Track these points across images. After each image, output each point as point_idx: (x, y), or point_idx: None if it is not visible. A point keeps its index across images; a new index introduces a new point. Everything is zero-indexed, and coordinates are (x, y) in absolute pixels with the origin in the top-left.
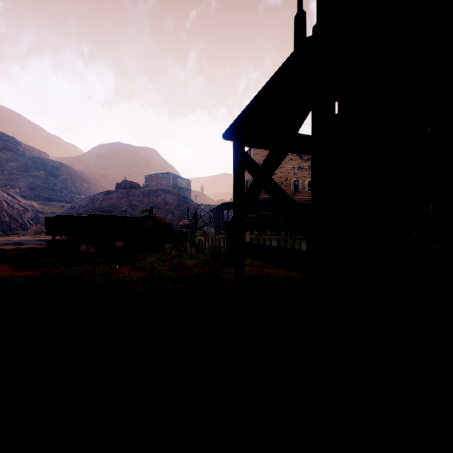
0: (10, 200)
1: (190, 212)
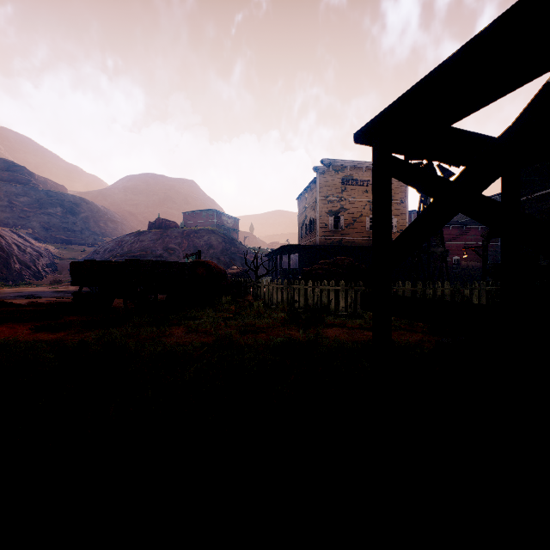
0: (22, 243)
1: (240, 257)
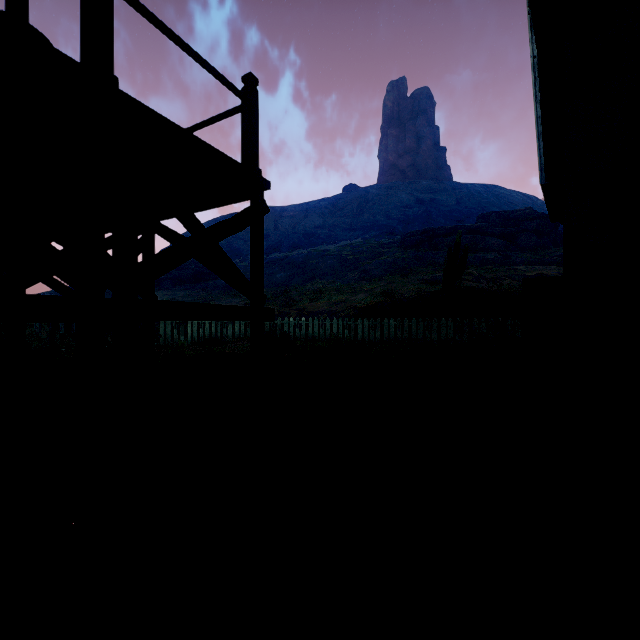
0: None
1: None
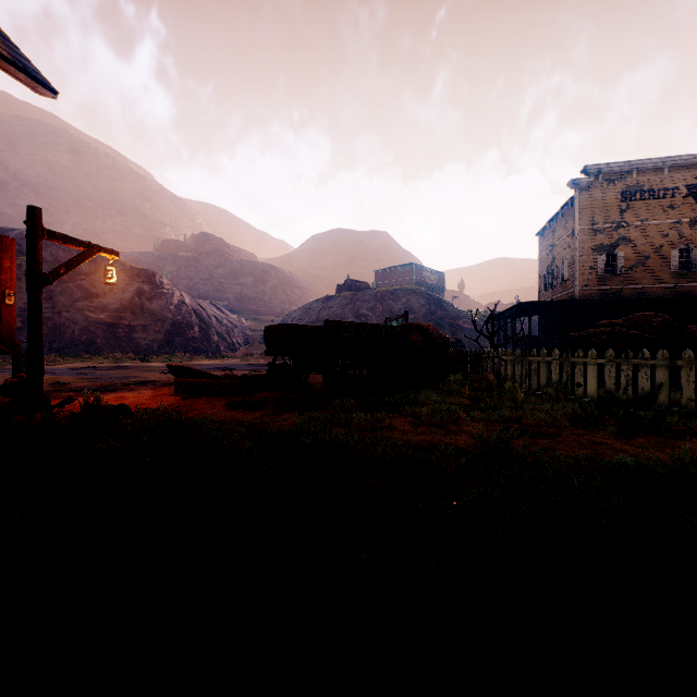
0: (219, 315)
1: (449, 324)
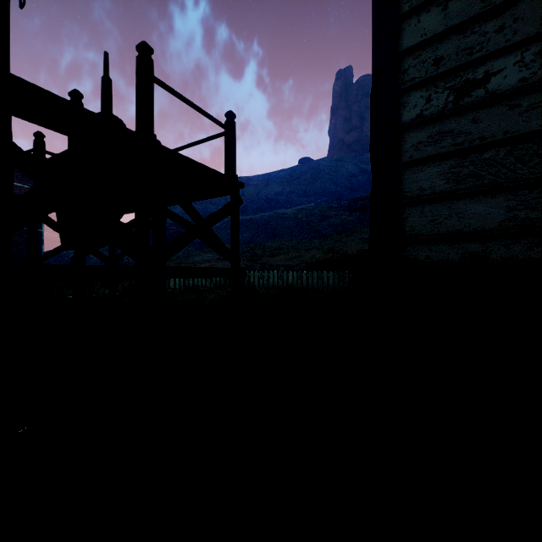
0: None
1: None
